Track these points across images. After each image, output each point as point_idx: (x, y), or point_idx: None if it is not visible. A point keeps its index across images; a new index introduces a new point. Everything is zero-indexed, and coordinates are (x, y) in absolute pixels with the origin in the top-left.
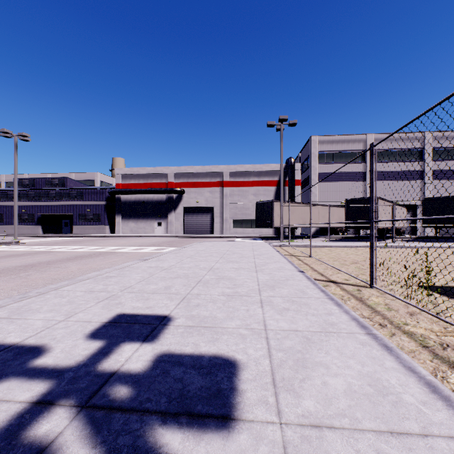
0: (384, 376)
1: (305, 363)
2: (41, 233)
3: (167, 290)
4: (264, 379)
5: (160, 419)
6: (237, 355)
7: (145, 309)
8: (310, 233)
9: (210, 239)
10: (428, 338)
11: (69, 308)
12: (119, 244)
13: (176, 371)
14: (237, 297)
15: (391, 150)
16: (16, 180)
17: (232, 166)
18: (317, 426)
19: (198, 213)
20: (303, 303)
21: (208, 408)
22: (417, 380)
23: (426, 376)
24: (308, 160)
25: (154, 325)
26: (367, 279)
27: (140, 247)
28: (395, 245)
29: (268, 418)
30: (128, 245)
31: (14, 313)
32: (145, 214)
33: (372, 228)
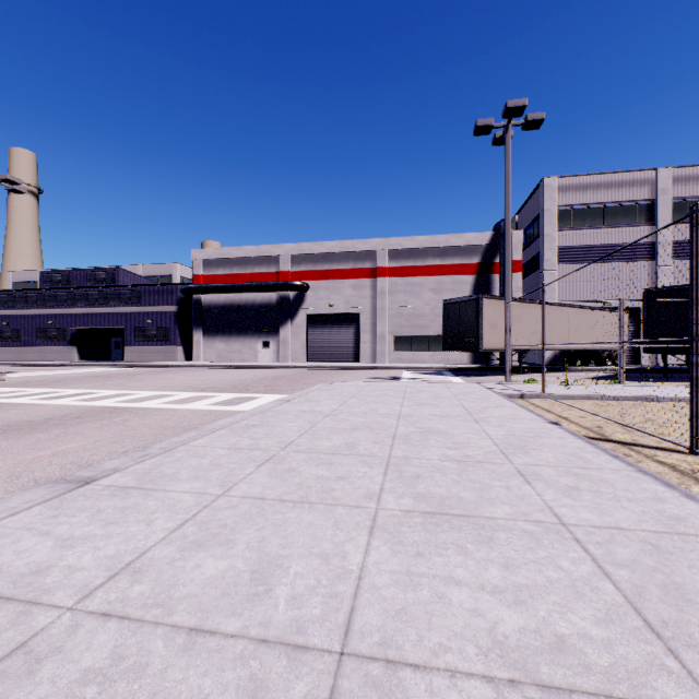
0: None
1: None
2: (77, 359)
3: None
4: None
5: None
6: None
7: None
8: (694, 369)
9: (353, 373)
10: None
11: None
12: (170, 384)
13: None
14: None
15: None
16: None
17: (393, 239)
18: None
19: (332, 326)
20: None
21: None
22: None
23: None
24: (536, 225)
25: None
26: None
27: (200, 392)
28: None
29: None
30: (184, 386)
31: None
32: (241, 327)
33: None
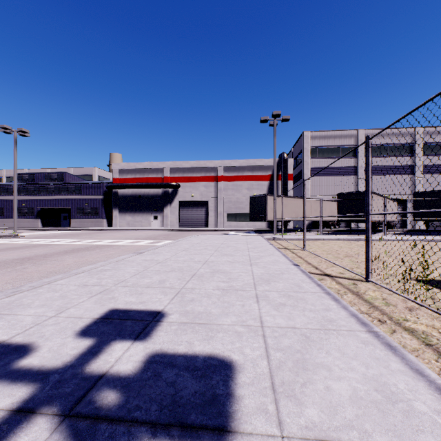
0: (391, 380)
1: (305, 365)
2: (40, 226)
3: (161, 284)
4: (262, 383)
5: (150, 431)
6: (233, 355)
7: (138, 304)
8: (303, 226)
9: (205, 232)
10: (431, 335)
11: (61, 303)
12: (116, 237)
13: (168, 373)
14: (233, 291)
15: (382, 145)
16: (16, 175)
17: (226, 161)
18: (323, 440)
19: (193, 207)
20: (299, 298)
21: (202, 417)
22: (427, 385)
23: (436, 380)
24: (301, 155)
25: (147, 322)
26: (362, 272)
27: (136, 240)
28: (387, 238)
29: (268, 431)
30: (124, 238)
31: (4, 309)
32: (141, 208)
33: (368, 221)
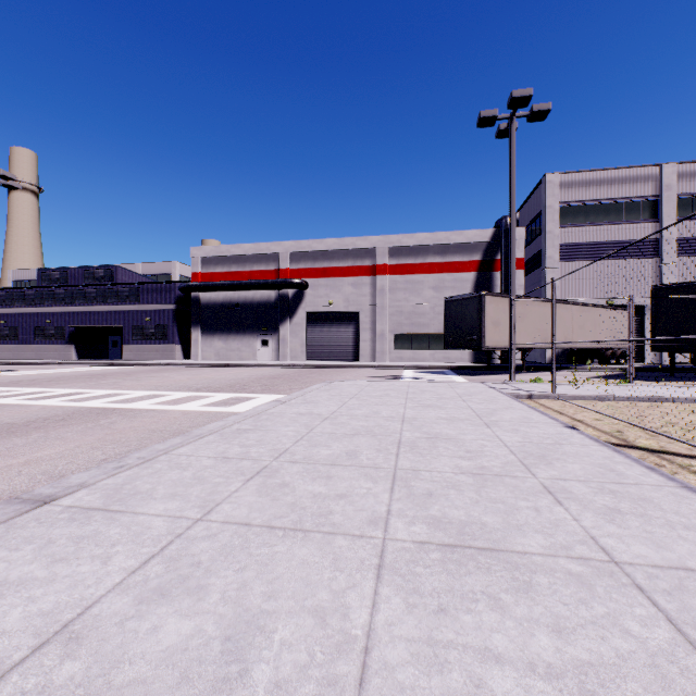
0: None
1: None
2: (75, 357)
3: None
4: None
5: None
6: None
7: None
8: None
9: (352, 371)
10: None
11: None
12: (165, 383)
13: None
14: None
15: None
16: None
17: (393, 236)
18: None
19: (331, 324)
20: None
21: None
22: None
23: None
24: (538, 222)
25: None
26: None
27: (195, 392)
28: None
29: None
30: (179, 385)
31: None
32: (239, 326)
33: None
